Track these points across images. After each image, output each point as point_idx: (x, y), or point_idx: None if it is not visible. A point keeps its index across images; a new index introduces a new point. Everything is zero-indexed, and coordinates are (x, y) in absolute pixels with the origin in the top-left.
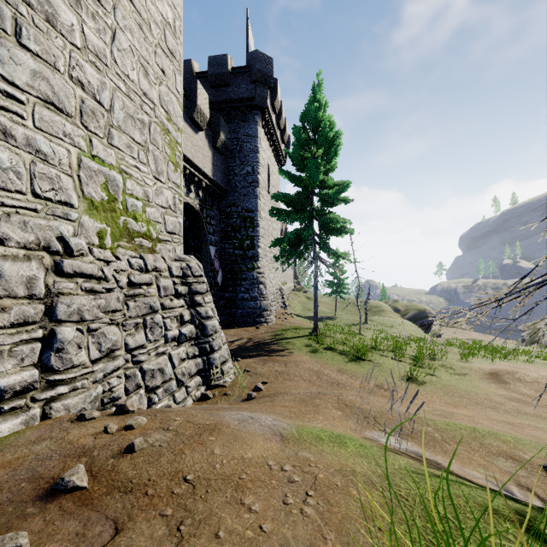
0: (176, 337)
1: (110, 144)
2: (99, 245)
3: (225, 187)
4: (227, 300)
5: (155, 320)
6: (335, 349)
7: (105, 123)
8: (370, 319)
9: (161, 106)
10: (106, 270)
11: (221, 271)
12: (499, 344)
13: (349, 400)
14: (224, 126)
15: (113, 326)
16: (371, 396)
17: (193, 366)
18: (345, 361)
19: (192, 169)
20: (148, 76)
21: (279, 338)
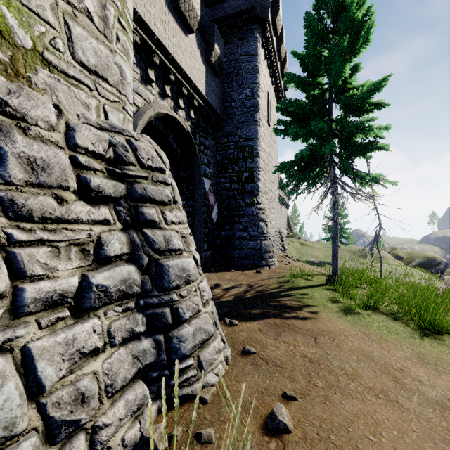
0: (68, 295)
1: None
2: None
3: (221, 115)
4: (223, 239)
5: None
6: (377, 308)
7: None
8: (374, 265)
9: None
10: None
11: (217, 207)
12: None
13: None
14: (219, 38)
15: None
16: None
17: (125, 362)
18: (414, 336)
19: (180, 77)
20: None
21: (289, 287)
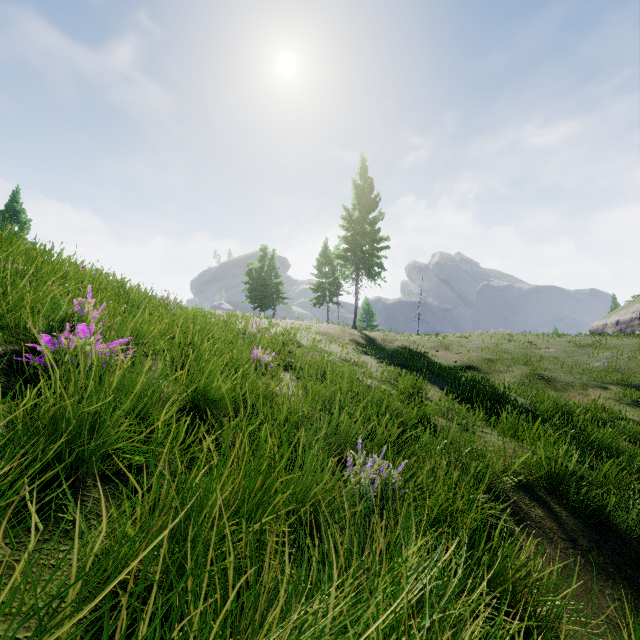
0: None
1: None
2: None
3: None
4: None
5: None
6: None
7: None
8: None
9: None
10: None
11: None
12: None
13: None
14: None
15: None
16: None
17: None
18: None
19: None
20: None
21: None
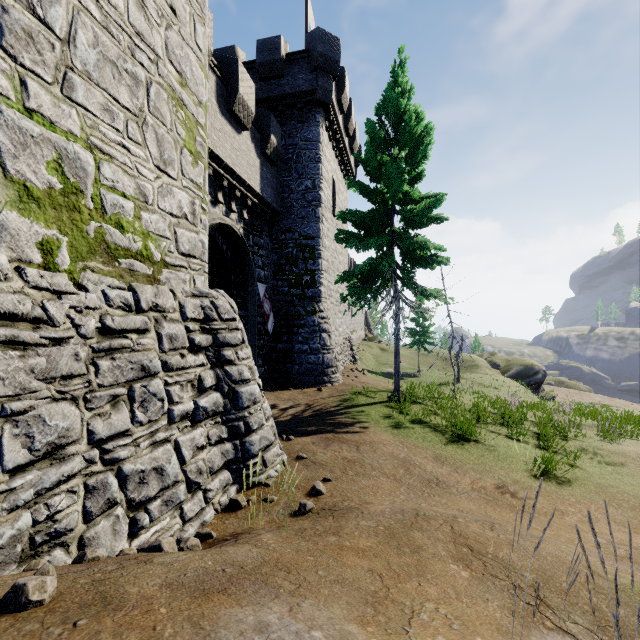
0: (189, 413)
1: (68, 97)
2: (43, 265)
3: (277, 208)
4: (281, 352)
5: (150, 388)
6: (426, 422)
7: (57, 60)
8: (462, 376)
9: (170, 62)
10: (52, 307)
11: (273, 315)
12: (635, 411)
13: (474, 535)
14: (276, 127)
15: (63, 402)
16: (493, 507)
17: (218, 456)
18: (443, 443)
19: (233, 180)
20: (145, 8)
21: (348, 406)
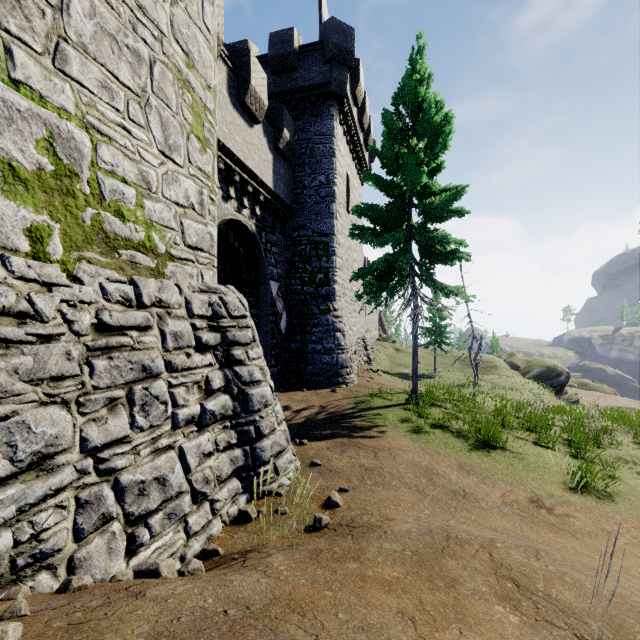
0: (195, 417)
1: (61, 70)
2: (32, 254)
3: (290, 204)
4: (294, 352)
5: (151, 390)
6: (447, 426)
7: (48, 28)
8: (481, 378)
9: (176, 40)
10: (40, 300)
11: (286, 314)
12: None
13: (517, 565)
14: (289, 120)
15: (53, 406)
16: (529, 525)
17: (226, 463)
18: (467, 450)
19: (245, 175)
20: None
21: (364, 408)
